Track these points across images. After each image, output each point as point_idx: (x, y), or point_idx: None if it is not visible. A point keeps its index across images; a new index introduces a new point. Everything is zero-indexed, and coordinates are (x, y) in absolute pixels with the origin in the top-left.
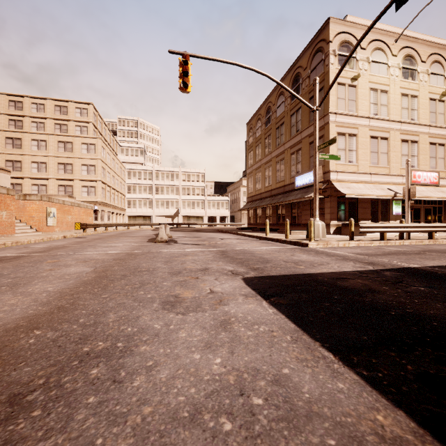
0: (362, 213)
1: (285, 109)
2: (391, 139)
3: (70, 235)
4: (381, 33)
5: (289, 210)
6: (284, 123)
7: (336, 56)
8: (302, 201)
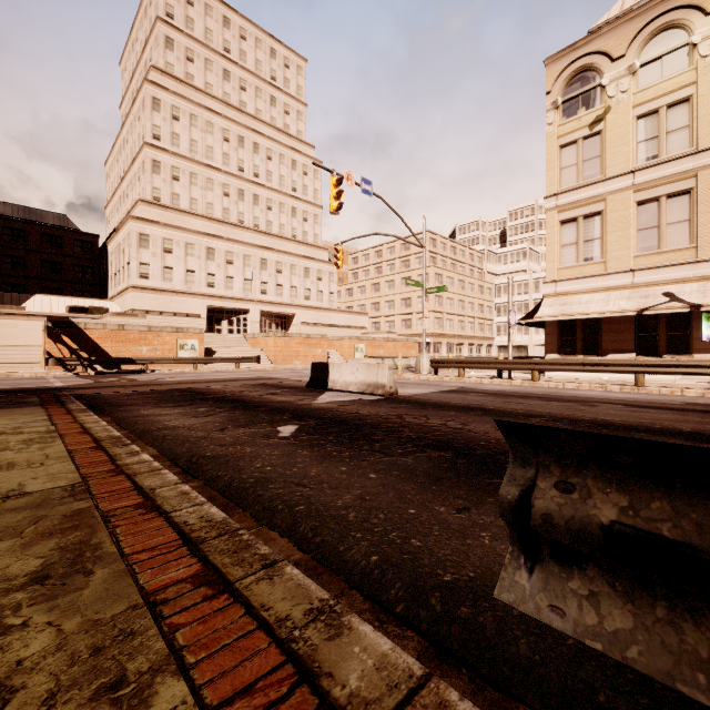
0: (613, 341)
1: None
2: (701, 187)
3: None
4: None
5: None
6: None
7: (558, 108)
8: None
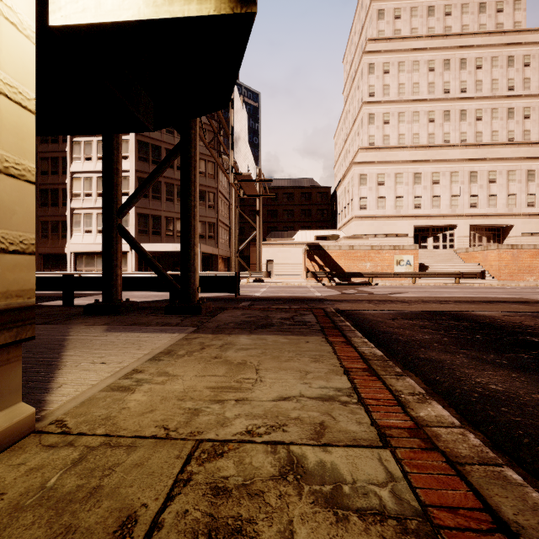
0: None
1: None
2: None
3: None
4: None
5: None
6: None
7: None
8: None
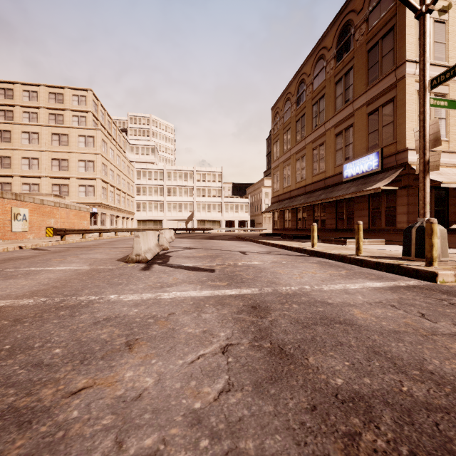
0: (455, 213)
1: (326, 77)
2: None
3: (34, 245)
4: None
5: (333, 210)
6: (325, 96)
7: None
8: (355, 198)
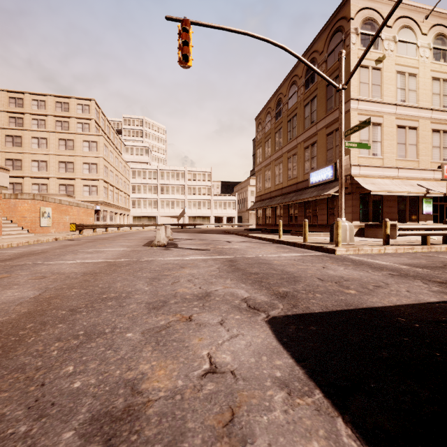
0: (388, 213)
1: (298, 100)
2: (420, 128)
3: (63, 237)
4: (409, 9)
5: (302, 209)
6: (297, 115)
7: (358, 35)
8: (318, 200)
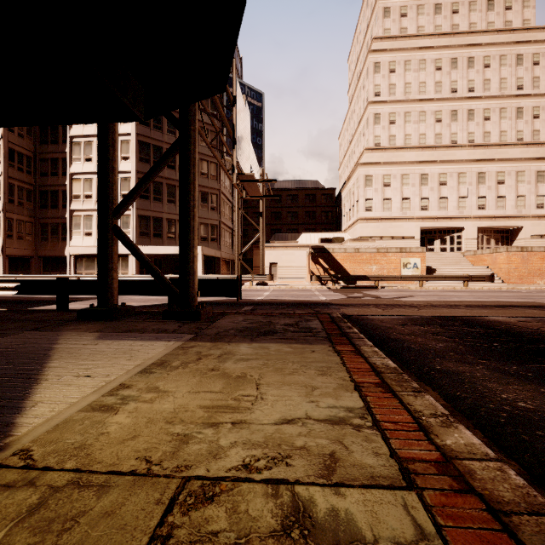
0: None
1: None
2: None
3: None
4: None
5: None
6: None
7: None
8: None
